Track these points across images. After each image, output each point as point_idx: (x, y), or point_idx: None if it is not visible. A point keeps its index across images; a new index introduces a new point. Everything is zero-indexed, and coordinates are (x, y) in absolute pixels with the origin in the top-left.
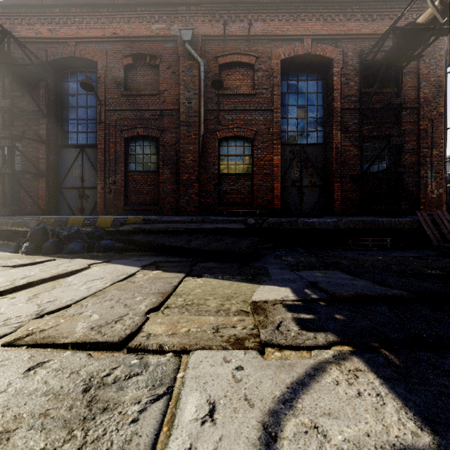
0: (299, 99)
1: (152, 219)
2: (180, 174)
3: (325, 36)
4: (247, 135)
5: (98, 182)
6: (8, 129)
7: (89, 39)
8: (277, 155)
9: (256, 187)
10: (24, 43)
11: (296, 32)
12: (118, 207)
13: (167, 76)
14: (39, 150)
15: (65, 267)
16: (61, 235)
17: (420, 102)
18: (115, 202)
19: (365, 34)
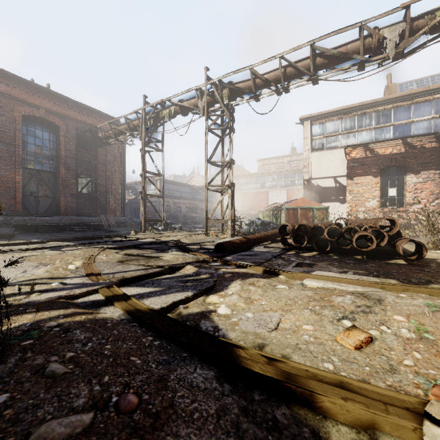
0: (37, 141)
1: None
2: None
3: (55, 112)
4: None
5: None
6: None
7: None
8: (19, 175)
9: (1, 195)
10: None
11: (34, 102)
12: None
13: None
14: None
15: None
16: None
17: (107, 162)
18: None
19: (80, 120)
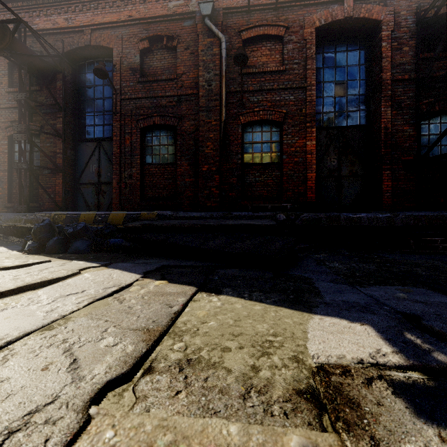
0: (337, 74)
1: (167, 214)
2: (199, 165)
3: None
4: (275, 118)
5: (114, 176)
6: (24, 123)
7: (105, 25)
8: (311, 139)
9: (286, 178)
10: (42, 36)
11: None
12: (134, 202)
13: (185, 57)
14: (56, 144)
15: (47, 273)
16: (66, 233)
17: None
18: (131, 198)
19: None
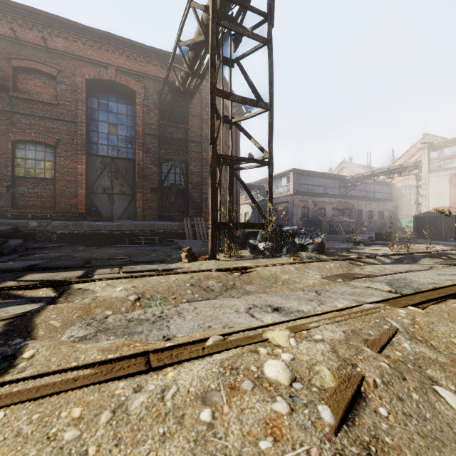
0: (110, 117)
1: None
2: None
3: (129, 70)
4: (48, 142)
5: None
6: None
7: None
8: (81, 164)
9: (59, 192)
10: None
11: (100, 59)
12: None
13: None
14: None
15: None
16: None
17: (203, 139)
18: None
19: (163, 78)
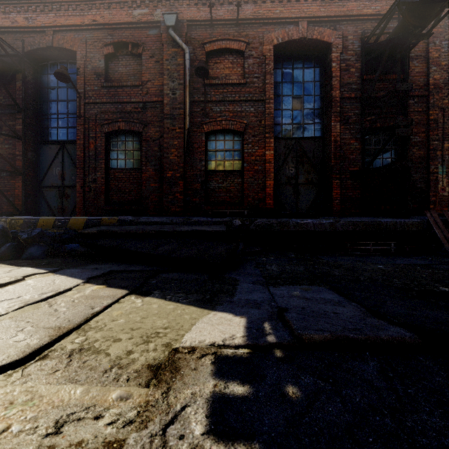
0: (295, 89)
1: (128, 220)
2: (163, 171)
3: (323, 18)
4: (237, 128)
5: (77, 180)
6: None
7: (68, 28)
8: (269, 149)
9: (247, 185)
10: None
11: (290, 14)
12: (98, 206)
13: (150, 65)
14: (16, 146)
15: None
16: (20, 239)
17: (430, 89)
18: (95, 202)
19: (368, 15)
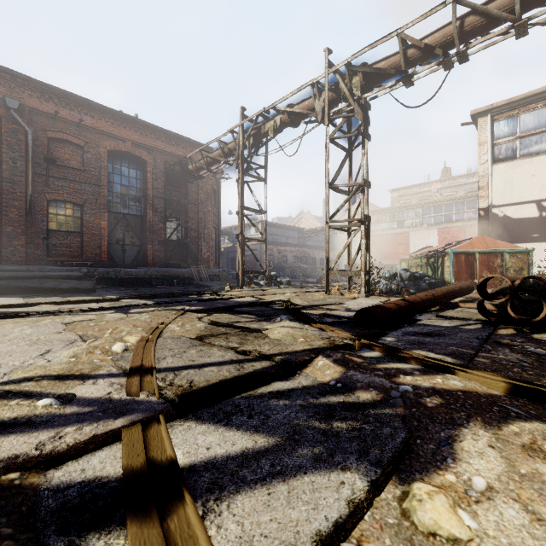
0: (123, 180)
1: None
2: (3, 226)
3: (142, 144)
4: (78, 201)
5: None
6: None
7: None
8: (104, 220)
9: (86, 243)
10: None
11: (120, 135)
12: None
13: None
14: None
15: None
16: None
17: (199, 202)
18: None
19: (168, 152)
